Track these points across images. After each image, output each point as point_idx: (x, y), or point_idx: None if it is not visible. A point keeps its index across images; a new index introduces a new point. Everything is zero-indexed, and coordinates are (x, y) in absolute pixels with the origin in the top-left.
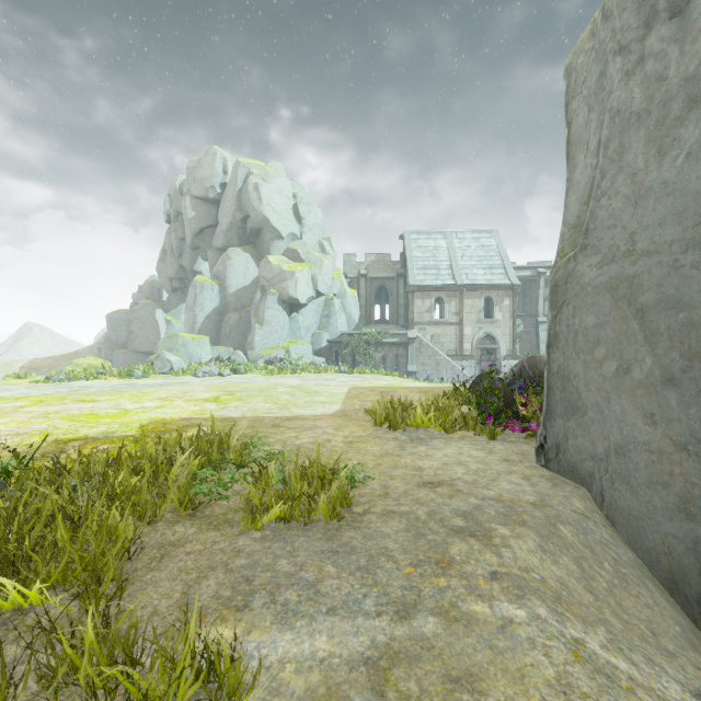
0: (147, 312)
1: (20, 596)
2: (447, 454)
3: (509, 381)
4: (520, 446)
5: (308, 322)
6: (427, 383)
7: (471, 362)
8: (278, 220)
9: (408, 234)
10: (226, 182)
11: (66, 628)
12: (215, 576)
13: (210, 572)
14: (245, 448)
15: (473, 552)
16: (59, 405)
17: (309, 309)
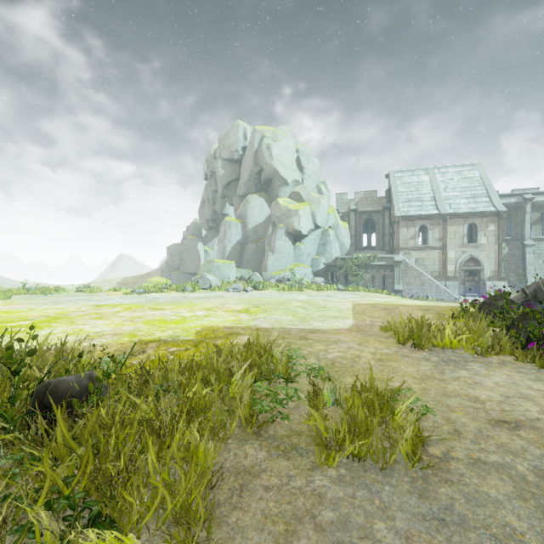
0: (192, 245)
1: (116, 539)
2: (498, 382)
3: (524, 303)
4: None
5: (308, 249)
6: (423, 302)
7: (454, 282)
8: (285, 171)
9: (392, 173)
10: (246, 146)
11: None
12: (305, 534)
13: (298, 525)
14: (288, 361)
15: None
16: (140, 312)
17: (309, 239)
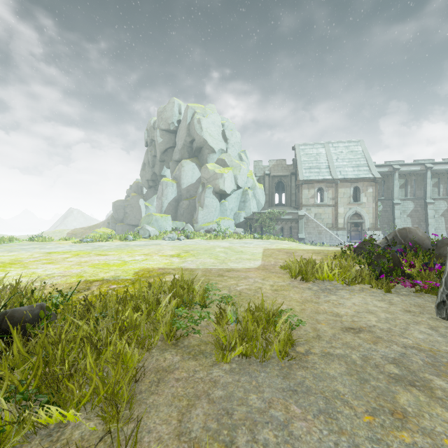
0: (134, 201)
1: (60, 415)
2: (355, 303)
3: (385, 246)
4: (414, 299)
5: (231, 206)
6: (317, 247)
7: (343, 231)
8: (212, 141)
9: (297, 146)
10: (180, 119)
11: (93, 446)
12: (201, 406)
13: (197, 400)
14: (205, 292)
15: (422, 404)
16: (87, 257)
17: (232, 197)
